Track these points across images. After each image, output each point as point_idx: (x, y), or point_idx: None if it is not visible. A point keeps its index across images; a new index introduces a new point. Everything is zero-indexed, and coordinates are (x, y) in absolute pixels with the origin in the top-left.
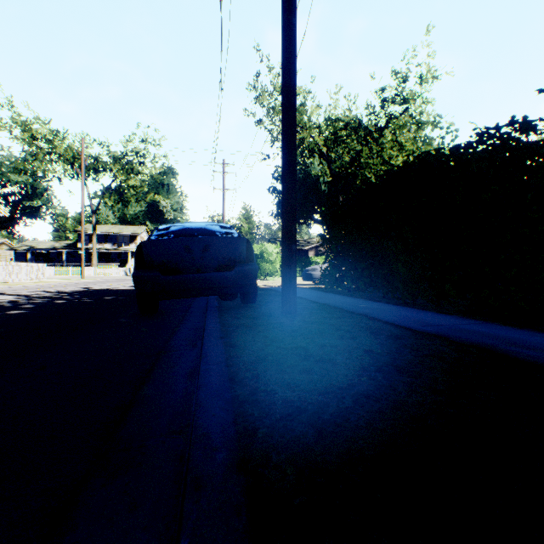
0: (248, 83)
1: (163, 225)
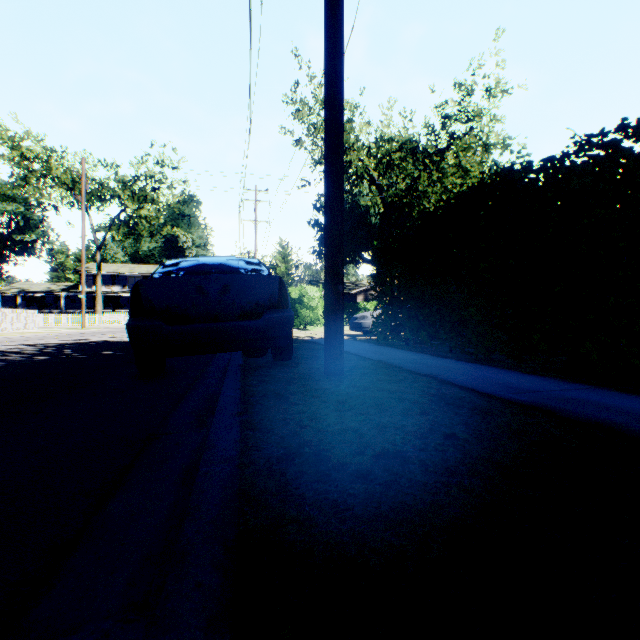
0: (285, 95)
1: (172, 260)
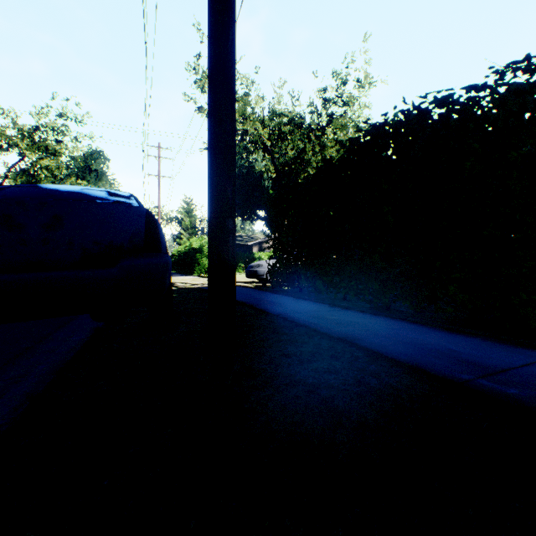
0: (188, 63)
1: None
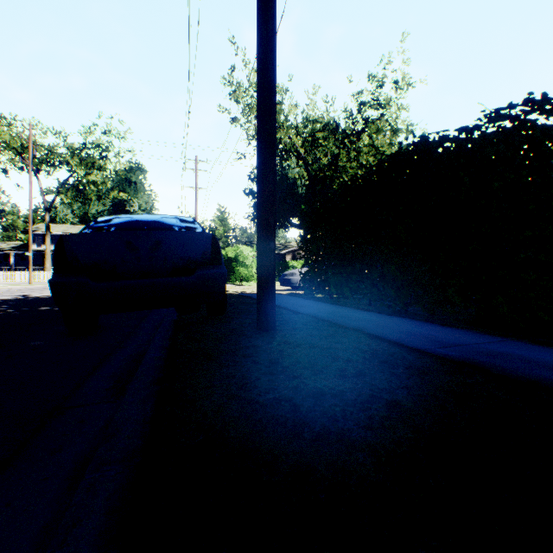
0: (223, 77)
1: (105, 217)
